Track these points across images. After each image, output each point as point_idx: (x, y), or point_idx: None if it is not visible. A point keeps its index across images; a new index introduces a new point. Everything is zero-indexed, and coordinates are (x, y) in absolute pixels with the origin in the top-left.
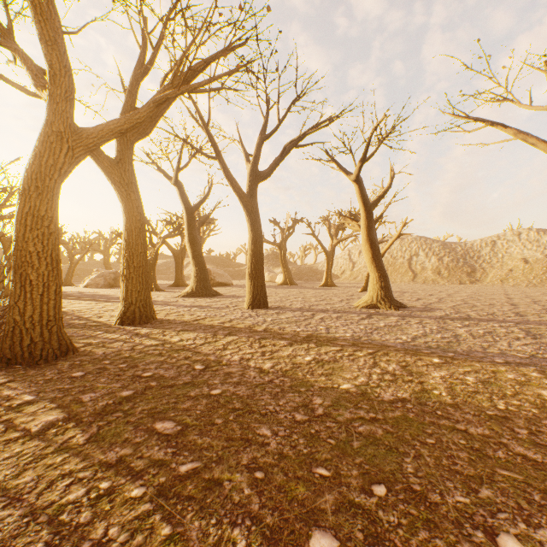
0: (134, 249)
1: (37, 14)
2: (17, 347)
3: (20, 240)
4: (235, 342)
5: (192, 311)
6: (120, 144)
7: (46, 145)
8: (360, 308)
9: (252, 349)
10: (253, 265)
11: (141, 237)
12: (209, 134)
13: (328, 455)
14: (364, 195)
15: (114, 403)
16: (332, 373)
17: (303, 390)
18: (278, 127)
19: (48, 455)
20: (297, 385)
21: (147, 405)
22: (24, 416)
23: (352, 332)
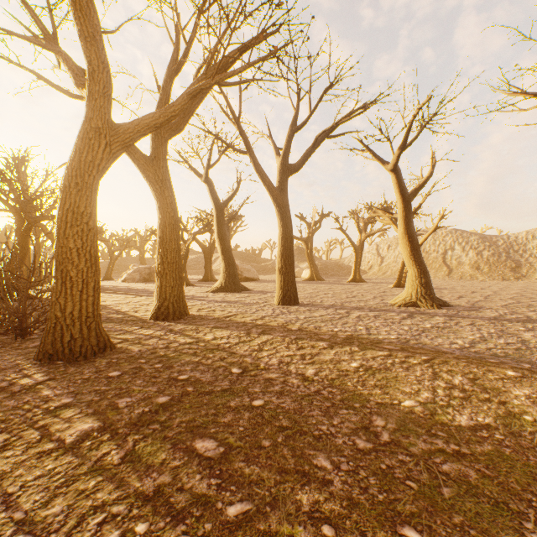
0: (168, 245)
1: (76, 10)
2: (58, 343)
3: (61, 237)
4: (270, 342)
5: (223, 307)
6: (155, 141)
7: (85, 142)
8: (397, 306)
9: (290, 350)
10: (283, 260)
11: (174, 233)
12: (240, 128)
13: (413, 507)
14: (402, 185)
15: (150, 412)
16: (387, 384)
17: (358, 405)
18: (309, 118)
19: (80, 477)
20: (349, 399)
21: (185, 416)
22: (60, 422)
23: (397, 334)
